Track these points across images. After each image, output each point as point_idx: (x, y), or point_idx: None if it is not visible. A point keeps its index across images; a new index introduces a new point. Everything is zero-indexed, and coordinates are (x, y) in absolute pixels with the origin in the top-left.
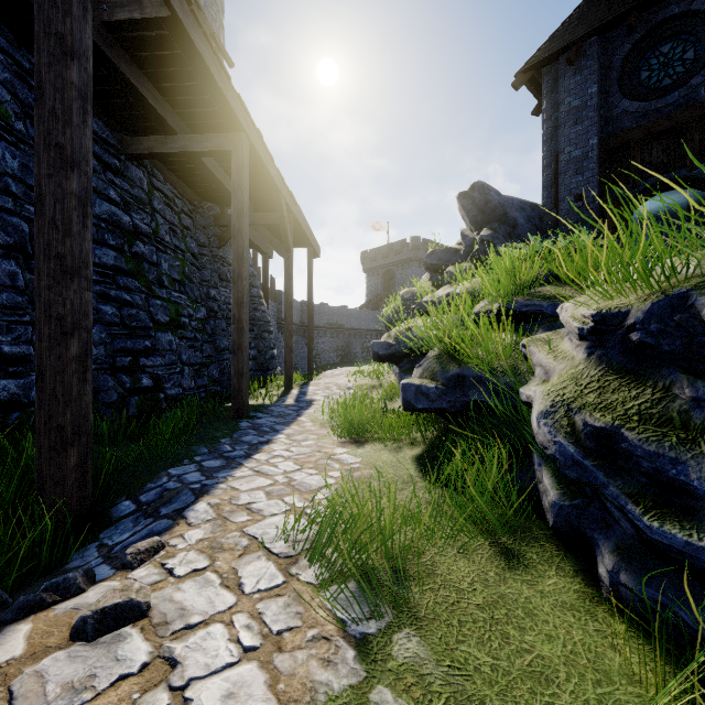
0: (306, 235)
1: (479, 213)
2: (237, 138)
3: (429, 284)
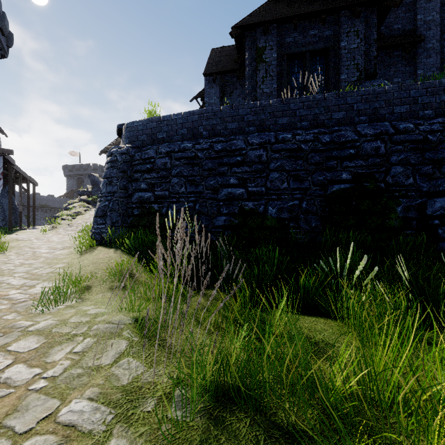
0: (34, 183)
1: (93, 182)
2: (20, 175)
3: (78, 199)
